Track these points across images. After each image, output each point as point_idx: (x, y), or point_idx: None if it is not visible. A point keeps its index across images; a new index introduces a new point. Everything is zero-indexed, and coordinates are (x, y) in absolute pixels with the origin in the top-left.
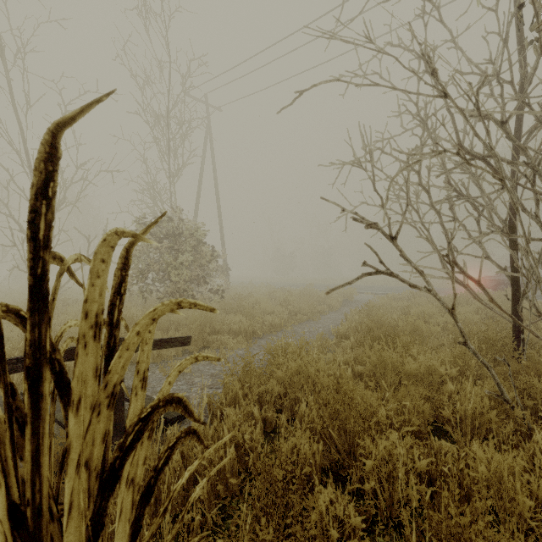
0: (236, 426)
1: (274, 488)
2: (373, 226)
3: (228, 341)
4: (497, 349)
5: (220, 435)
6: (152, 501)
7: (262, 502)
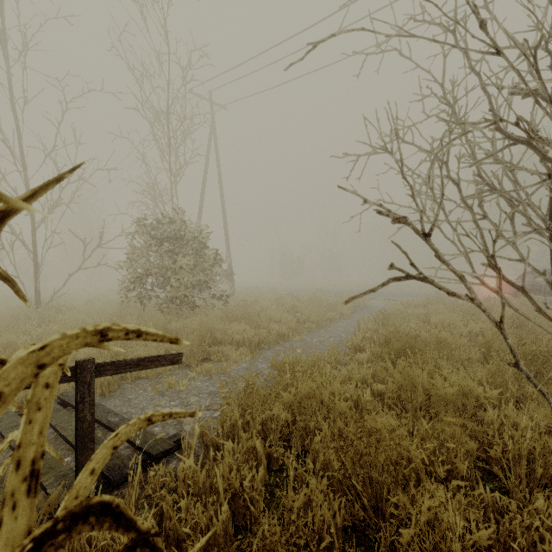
0: (233, 470)
1: None
2: (402, 220)
3: (230, 353)
4: (536, 365)
5: (213, 481)
6: None
7: None
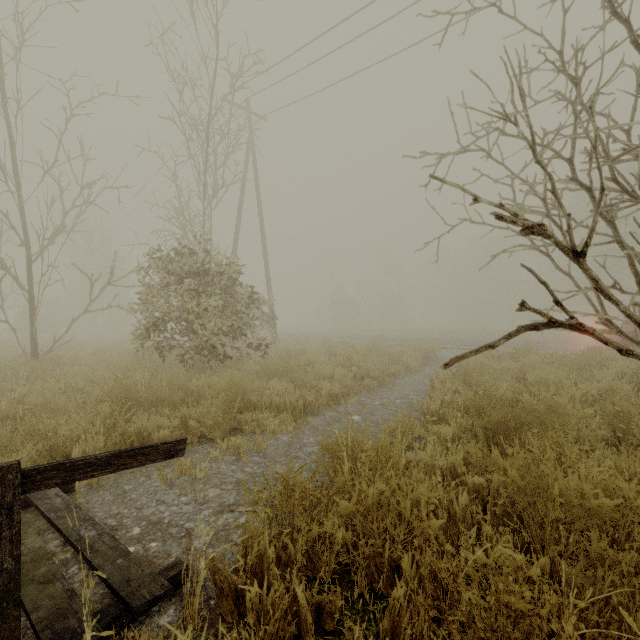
0: None
1: None
2: (537, 230)
3: (267, 422)
4: None
5: None
6: None
7: None
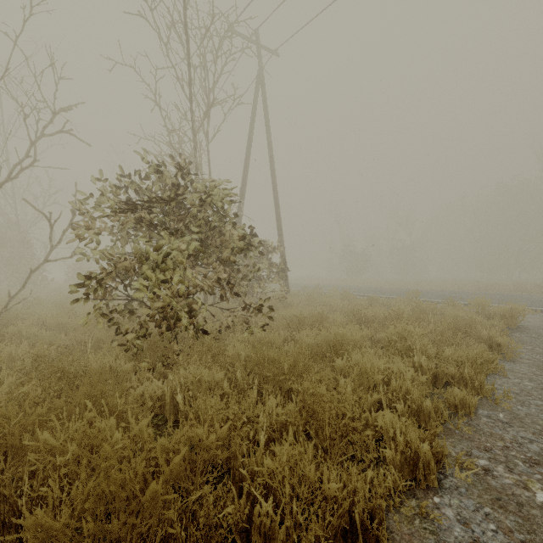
0: None
1: None
2: None
3: None
4: None
5: None
6: None
7: None
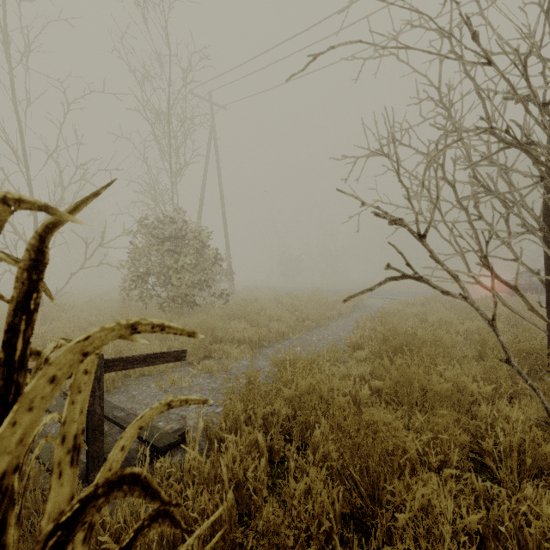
0: (237, 461)
1: None
2: (398, 222)
3: (231, 351)
4: (530, 362)
5: (217, 472)
6: None
7: None
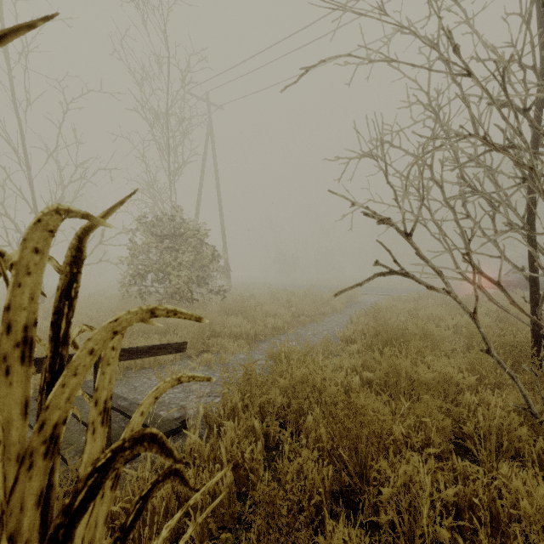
0: (235, 444)
1: (277, 524)
2: (386, 222)
3: (228, 345)
4: (515, 354)
5: (217, 454)
6: (135, 537)
7: (264, 542)
